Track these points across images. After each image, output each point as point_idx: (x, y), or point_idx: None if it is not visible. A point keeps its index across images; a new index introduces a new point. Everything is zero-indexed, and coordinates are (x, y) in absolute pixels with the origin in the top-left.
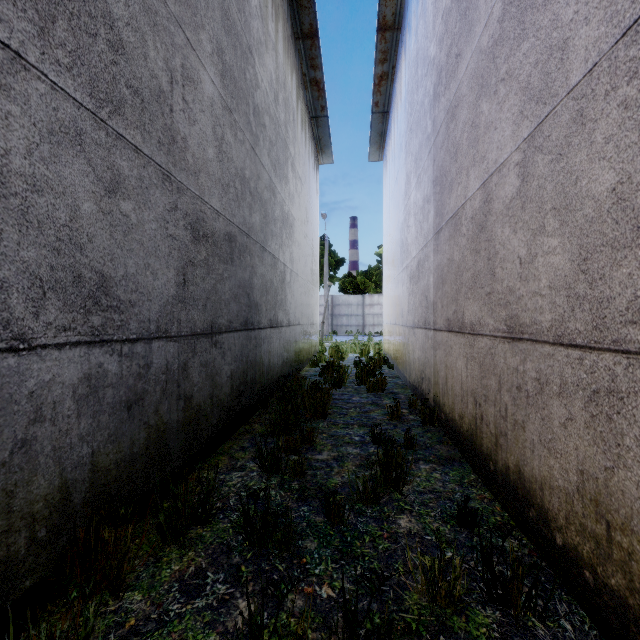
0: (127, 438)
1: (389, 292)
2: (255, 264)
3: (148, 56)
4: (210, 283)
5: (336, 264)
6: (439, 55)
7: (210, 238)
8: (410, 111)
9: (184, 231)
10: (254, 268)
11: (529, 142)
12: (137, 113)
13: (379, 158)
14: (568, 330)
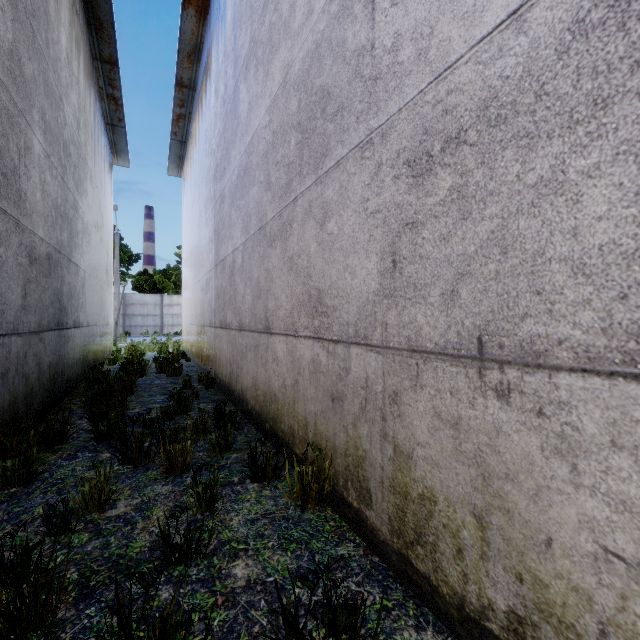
0: (2, 397)
1: (187, 297)
2: (64, 274)
3: (10, 148)
4: (38, 294)
5: (129, 260)
6: (217, 154)
7: (38, 260)
8: (202, 165)
9: (25, 259)
10: (63, 278)
11: (244, 245)
12: (5, 189)
13: (178, 174)
14: (251, 325)
